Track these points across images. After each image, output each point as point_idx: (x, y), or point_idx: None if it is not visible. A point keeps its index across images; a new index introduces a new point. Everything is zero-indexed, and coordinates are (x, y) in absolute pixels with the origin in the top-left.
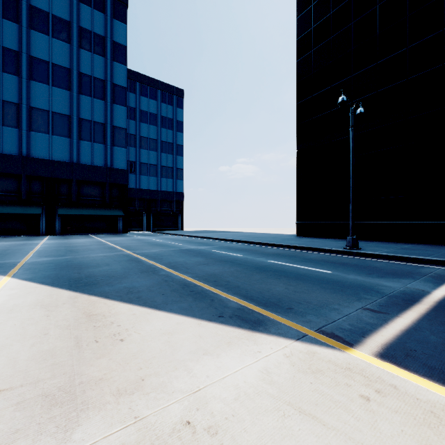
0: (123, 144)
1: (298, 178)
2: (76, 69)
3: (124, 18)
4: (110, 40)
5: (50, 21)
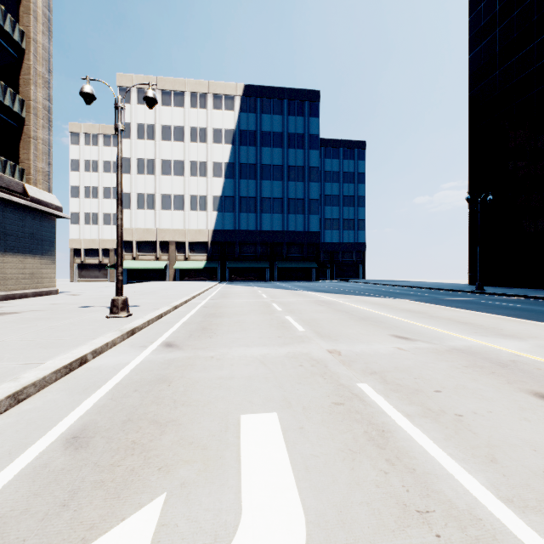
0: (316, 211)
1: (470, 234)
2: (286, 164)
3: (316, 113)
4: (307, 135)
5: (271, 137)
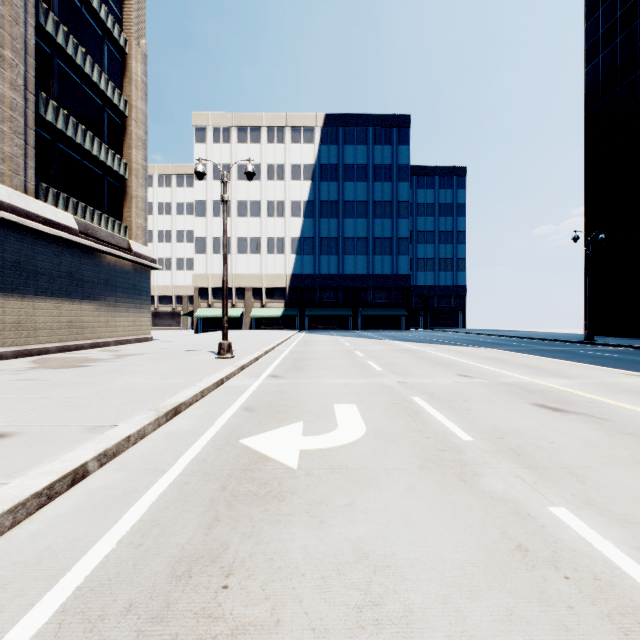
0: (406, 252)
1: (586, 276)
2: (371, 199)
3: (406, 141)
4: (396, 165)
5: (355, 170)
